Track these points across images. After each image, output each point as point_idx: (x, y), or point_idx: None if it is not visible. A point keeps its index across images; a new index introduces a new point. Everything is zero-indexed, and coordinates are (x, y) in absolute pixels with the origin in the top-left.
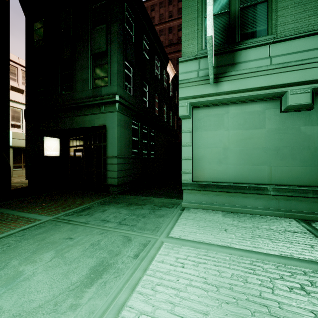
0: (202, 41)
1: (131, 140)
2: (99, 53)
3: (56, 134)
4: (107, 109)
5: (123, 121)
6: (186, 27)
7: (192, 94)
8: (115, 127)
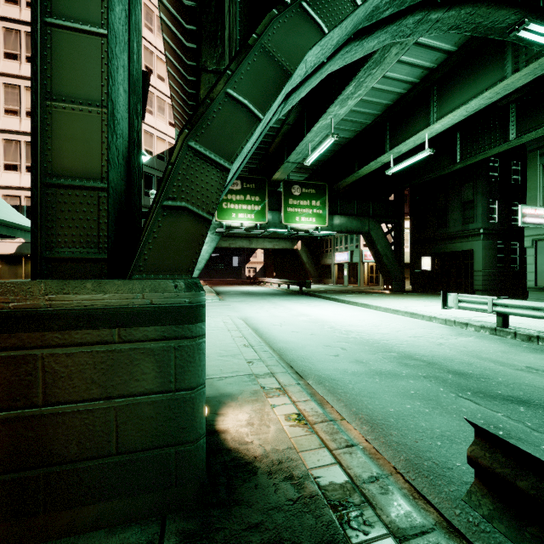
0: (541, 201)
1: (495, 257)
2: (467, 201)
3: (429, 254)
4: (473, 238)
5: (487, 245)
6: (530, 192)
7: (533, 233)
8: (479, 251)
